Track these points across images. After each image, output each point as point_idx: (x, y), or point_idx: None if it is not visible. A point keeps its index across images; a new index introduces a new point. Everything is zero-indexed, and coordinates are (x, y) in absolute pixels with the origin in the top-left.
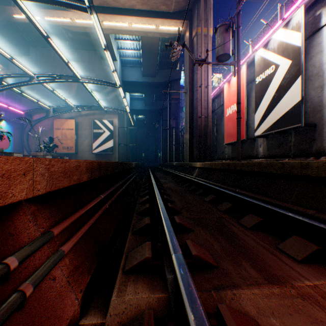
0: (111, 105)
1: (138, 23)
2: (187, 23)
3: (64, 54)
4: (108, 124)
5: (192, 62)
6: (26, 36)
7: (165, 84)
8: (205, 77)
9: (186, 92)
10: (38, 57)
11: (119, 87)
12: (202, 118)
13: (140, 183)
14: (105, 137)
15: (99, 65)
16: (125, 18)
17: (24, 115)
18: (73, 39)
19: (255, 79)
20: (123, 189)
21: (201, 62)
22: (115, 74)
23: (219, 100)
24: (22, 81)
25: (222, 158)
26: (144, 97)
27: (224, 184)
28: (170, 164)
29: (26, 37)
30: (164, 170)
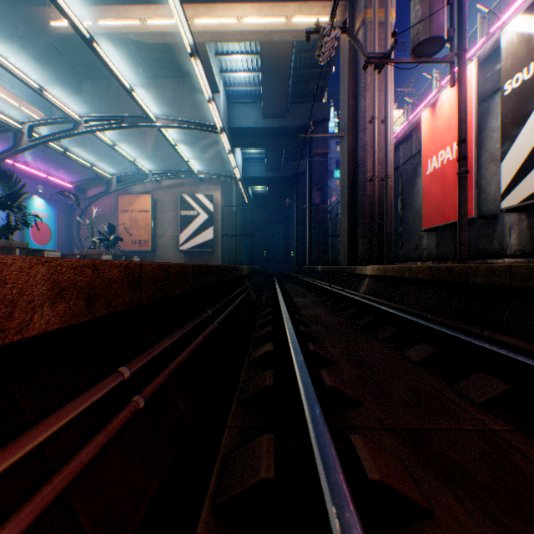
0: (210, 169)
1: (254, 15)
2: (345, 6)
3: (135, 88)
4: (205, 201)
5: (355, 77)
6: (77, 63)
7: (302, 129)
8: (381, 103)
9: (343, 136)
10: (96, 95)
11: (222, 132)
12: (376, 182)
13: (258, 304)
14: (199, 224)
15: (189, 102)
16: (230, 7)
17: (73, 190)
18: (148, 62)
19: (502, 86)
20: (212, 327)
21: (381, 61)
22: (212, 106)
23: (408, 147)
24: (61, 130)
25: (416, 257)
26: (266, 155)
27: (440, 314)
28: (312, 269)
29: (76, 65)
30: (301, 281)
